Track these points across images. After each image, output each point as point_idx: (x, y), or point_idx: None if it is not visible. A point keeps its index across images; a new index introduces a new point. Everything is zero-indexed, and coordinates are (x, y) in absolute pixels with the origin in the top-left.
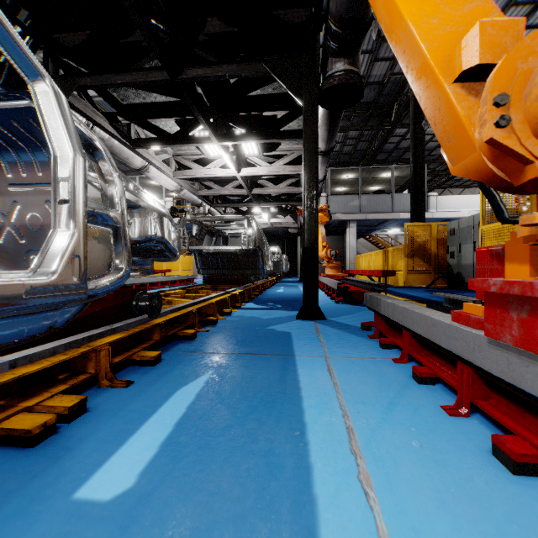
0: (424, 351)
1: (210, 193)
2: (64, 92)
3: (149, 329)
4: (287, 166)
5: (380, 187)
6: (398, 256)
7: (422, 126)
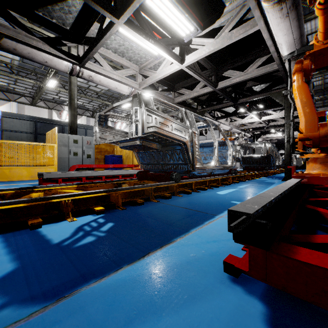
0: None
1: (245, 128)
2: (202, 114)
3: (235, 177)
4: None
5: None
6: None
7: None
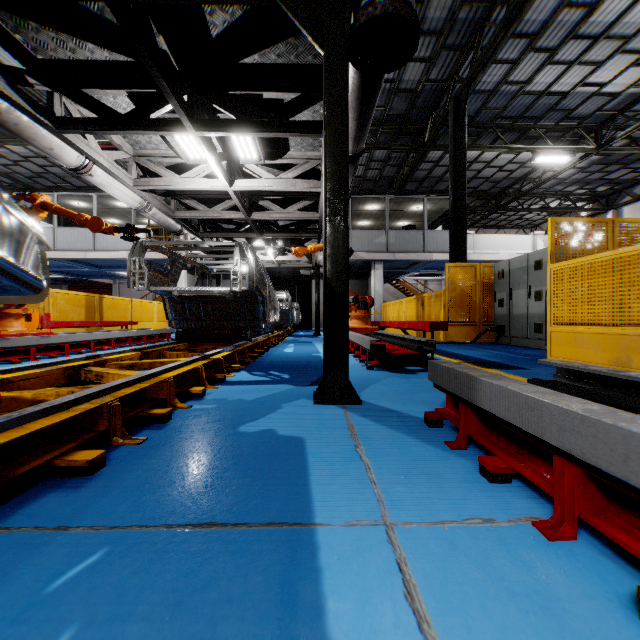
0: (621, 516)
1: (193, 216)
2: None
3: None
4: (299, 179)
5: (409, 222)
6: (437, 304)
7: (463, 146)
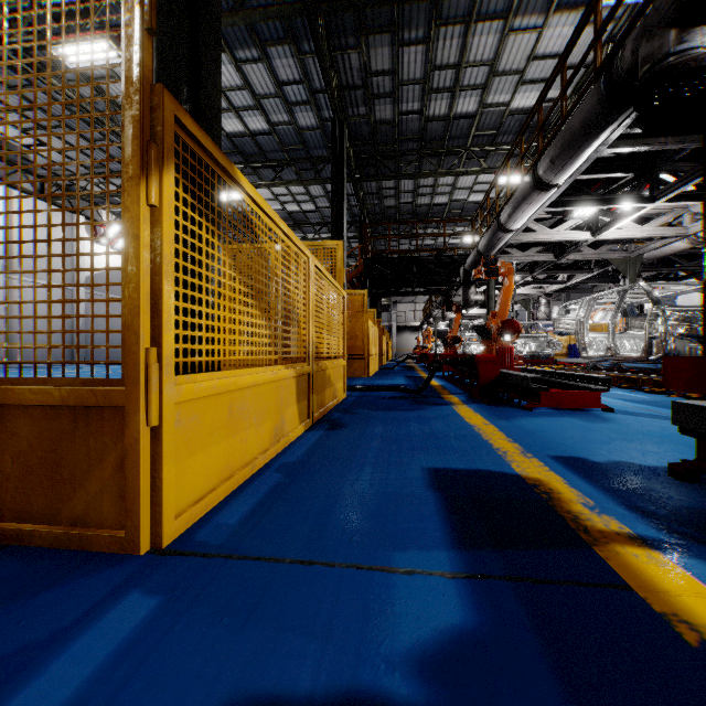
0: None
1: None
2: None
3: None
4: None
5: None
6: None
7: None
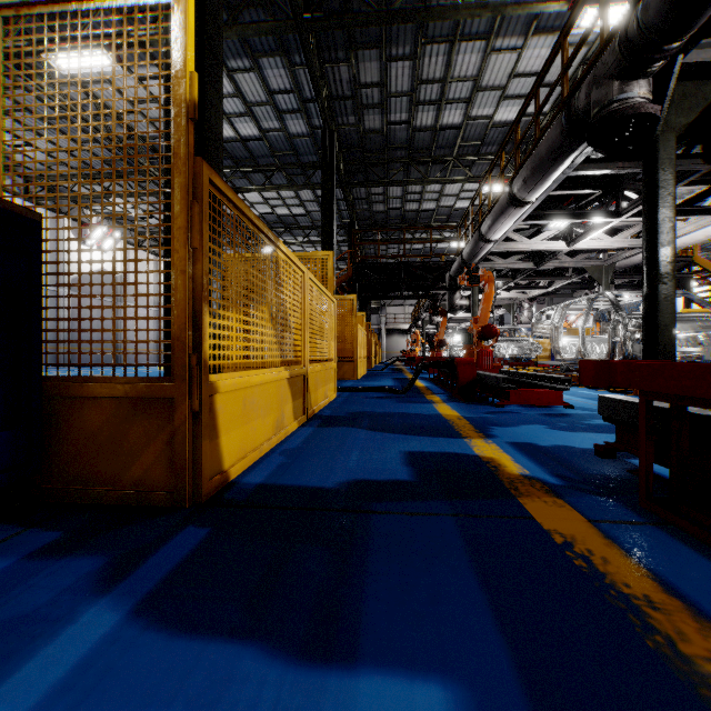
0: None
1: None
2: None
3: None
4: None
5: None
6: None
7: None
